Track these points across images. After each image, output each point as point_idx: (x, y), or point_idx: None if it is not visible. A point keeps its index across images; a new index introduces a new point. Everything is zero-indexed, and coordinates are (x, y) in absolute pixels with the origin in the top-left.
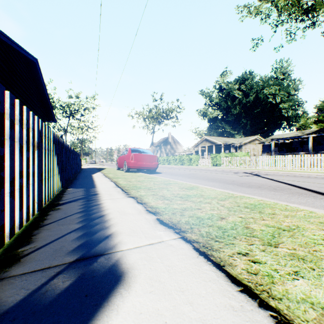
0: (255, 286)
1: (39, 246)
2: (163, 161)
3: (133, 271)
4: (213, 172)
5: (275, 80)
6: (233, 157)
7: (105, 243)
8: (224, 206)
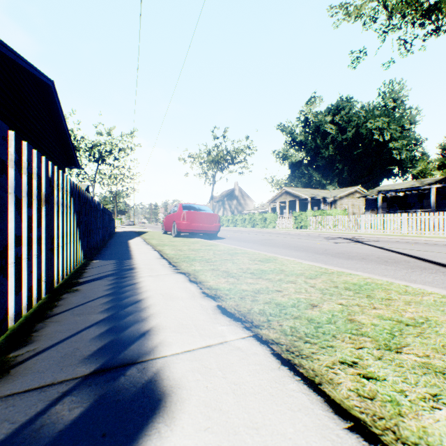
0: (372, 420)
1: (40, 349)
2: (227, 221)
3: (179, 392)
4: (297, 237)
5: (383, 110)
6: (324, 216)
7: (140, 344)
8: (315, 287)
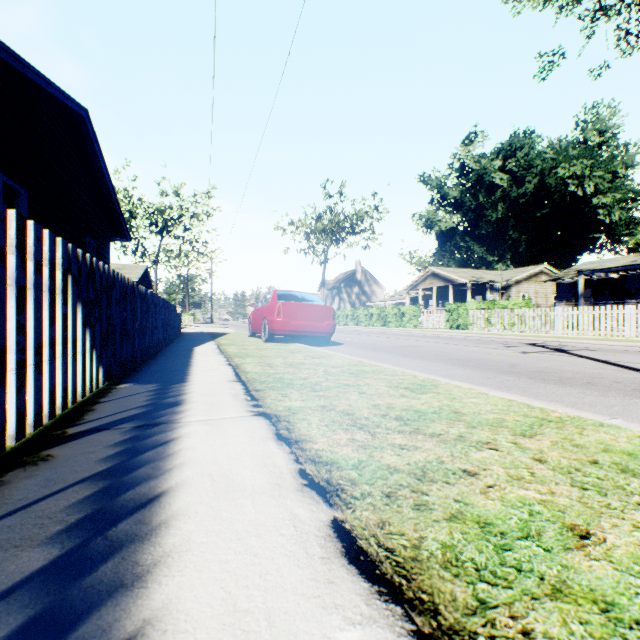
0: None
1: None
2: (345, 318)
3: None
4: (456, 342)
5: (583, 148)
6: (495, 310)
7: None
8: (549, 464)
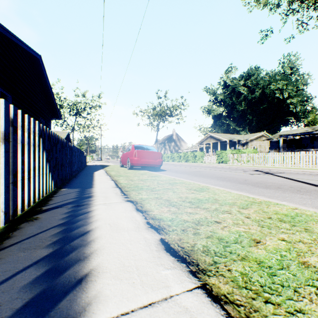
0: None
1: None
2: (167, 158)
3: None
4: (220, 169)
5: (282, 75)
6: (239, 154)
7: (71, 298)
8: (251, 218)
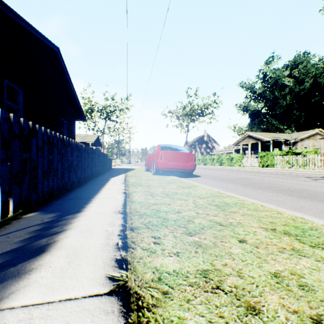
0: None
1: None
2: (198, 161)
3: None
4: (273, 176)
5: None
6: (292, 156)
7: None
8: None
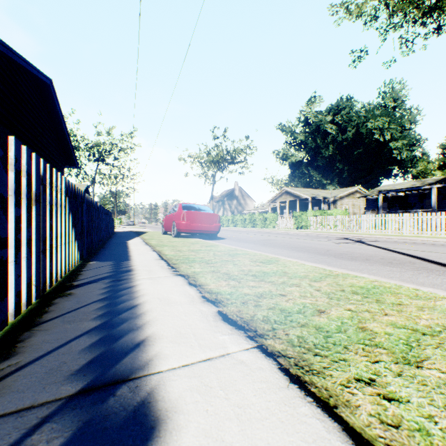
0: None
1: (23, 363)
2: (227, 221)
3: (176, 417)
4: (298, 237)
5: (383, 109)
6: (325, 217)
7: (133, 357)
8: (321, 291)
